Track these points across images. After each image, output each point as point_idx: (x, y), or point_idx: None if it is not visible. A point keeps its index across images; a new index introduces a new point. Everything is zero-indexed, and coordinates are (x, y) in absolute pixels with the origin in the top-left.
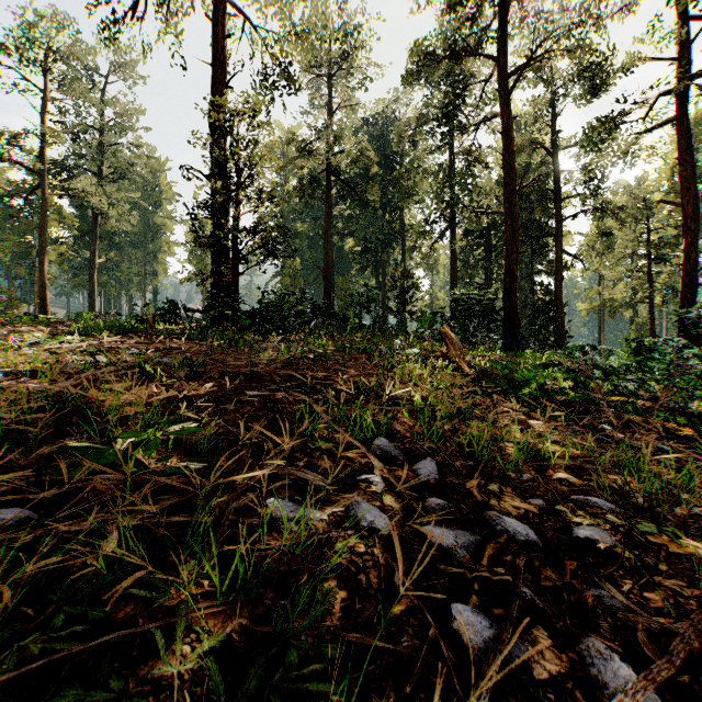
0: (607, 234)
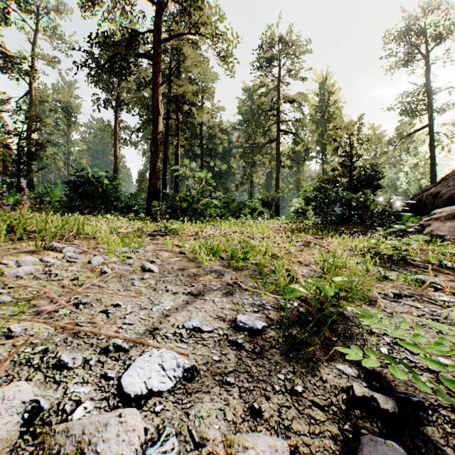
0: (211, 152)
